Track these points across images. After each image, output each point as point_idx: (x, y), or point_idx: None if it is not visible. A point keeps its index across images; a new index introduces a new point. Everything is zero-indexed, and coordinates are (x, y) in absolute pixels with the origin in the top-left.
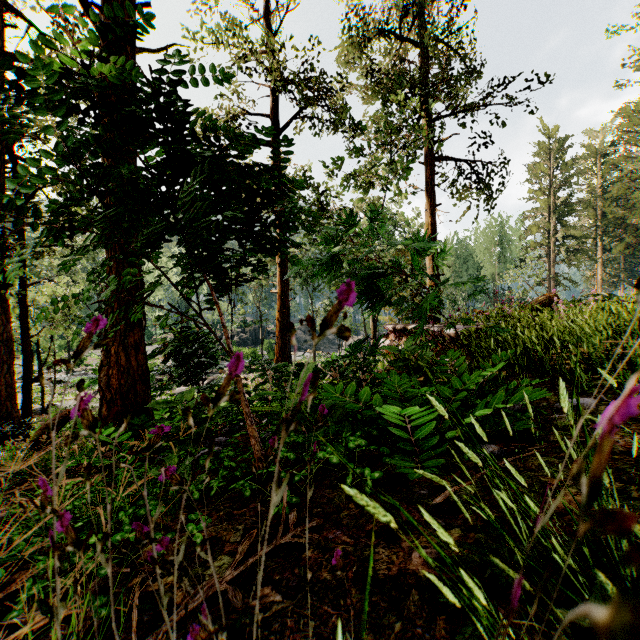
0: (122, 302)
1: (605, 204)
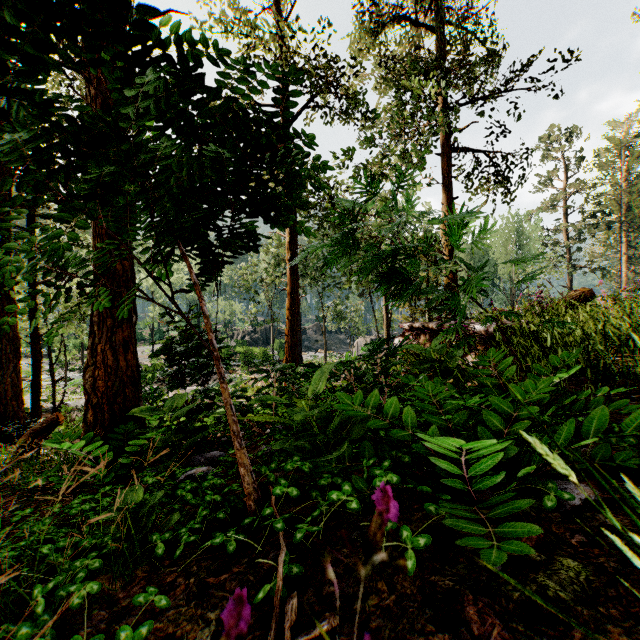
0: (109, 294)
1: (630, 198)
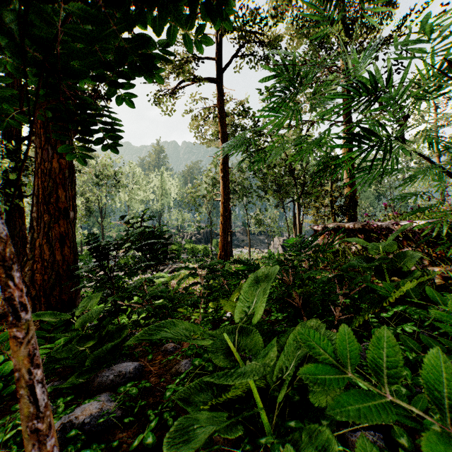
0: (46, 191)
1: None
